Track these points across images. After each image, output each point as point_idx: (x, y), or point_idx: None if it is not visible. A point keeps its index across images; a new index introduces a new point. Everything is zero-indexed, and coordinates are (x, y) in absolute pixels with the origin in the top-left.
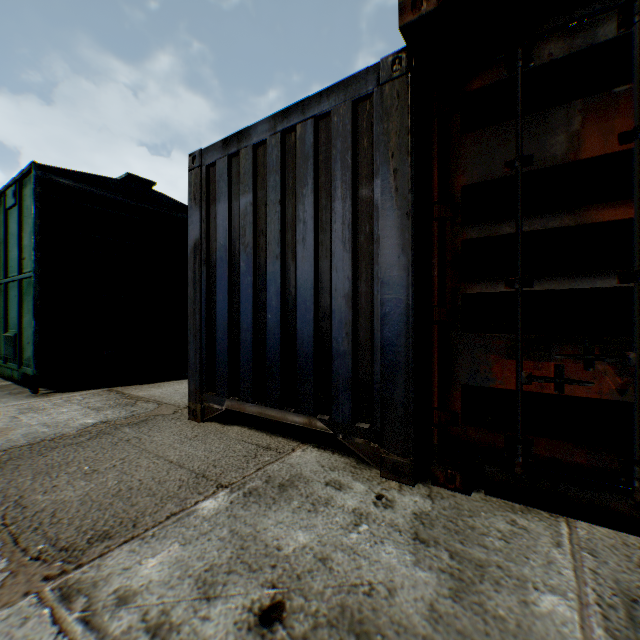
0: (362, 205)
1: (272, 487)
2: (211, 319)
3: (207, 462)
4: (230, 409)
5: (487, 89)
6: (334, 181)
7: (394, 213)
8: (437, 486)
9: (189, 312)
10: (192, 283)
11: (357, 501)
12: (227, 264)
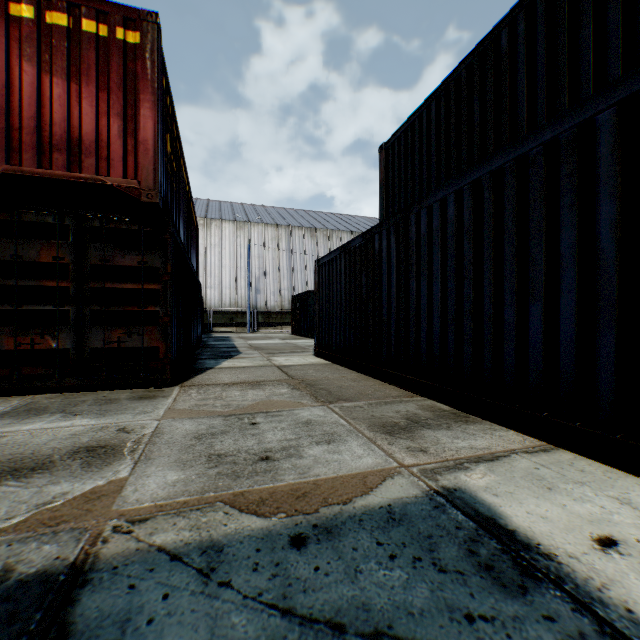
0: None
1: None
2: None
3: None
4: None
5: (5, 220)
6: None
7: None
8: None
9: None
10: None
11: None
12: None
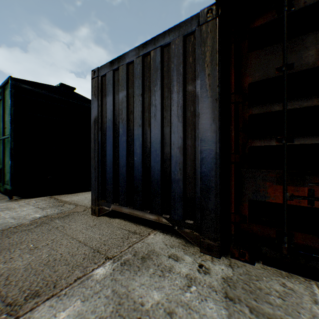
0: (189, 95)
1: (137, 259)
2: (103, 160)
3: (100, 242)
4: (114, 210)
5: (264, 25)
6: (172, 82)
7: (208, 99)
8: (234, 258)
9: (91, 156)
10: (93, 140)
11: (188, 269)
12: (112, 130)
